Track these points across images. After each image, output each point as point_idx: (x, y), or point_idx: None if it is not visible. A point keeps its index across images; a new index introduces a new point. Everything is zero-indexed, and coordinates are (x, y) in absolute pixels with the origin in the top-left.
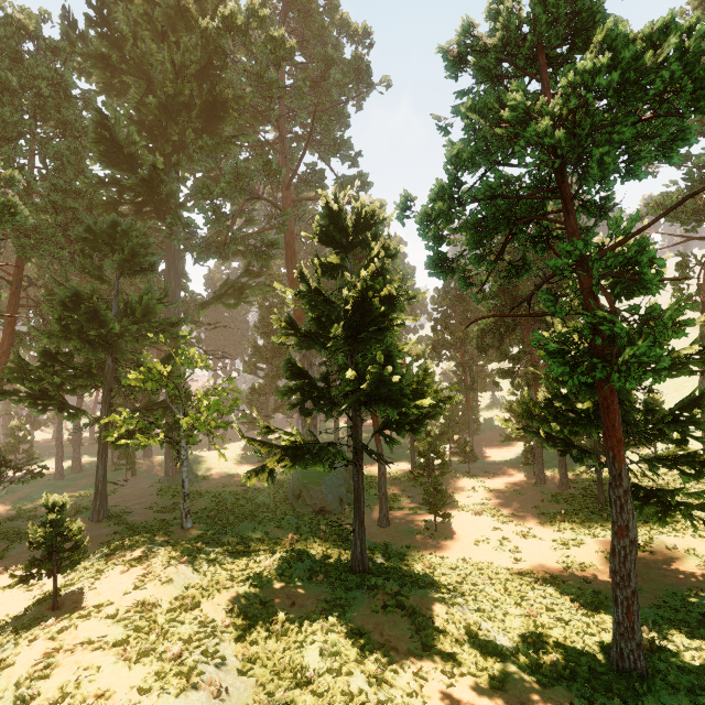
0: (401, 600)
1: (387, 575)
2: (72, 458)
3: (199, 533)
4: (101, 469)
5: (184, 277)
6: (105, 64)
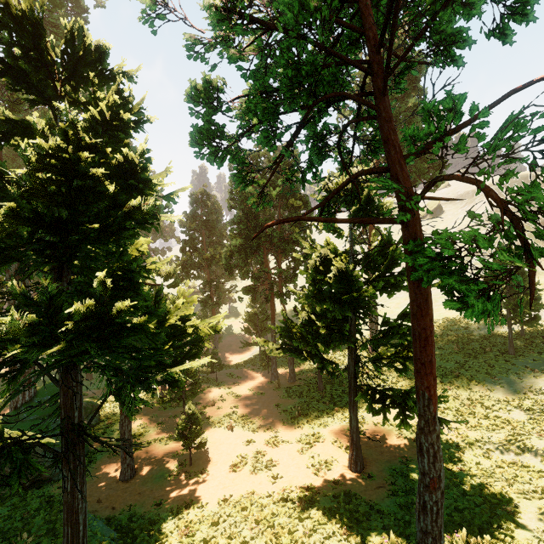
0: None
1: None
2: None
3: None
4: None
5: None
6: None
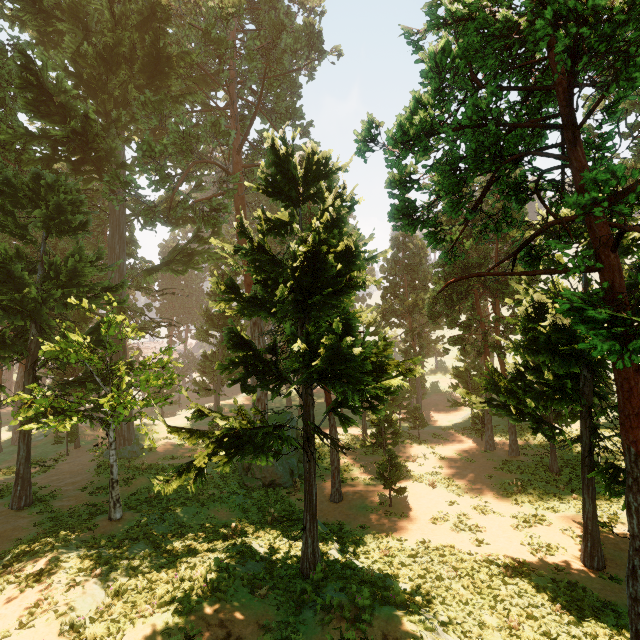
0: (363, 629)
1: (343, 580)
2: (12, 430)
3: (129, 525)
4: (23, 450)
5: (133, 243)
6: (36, 9)
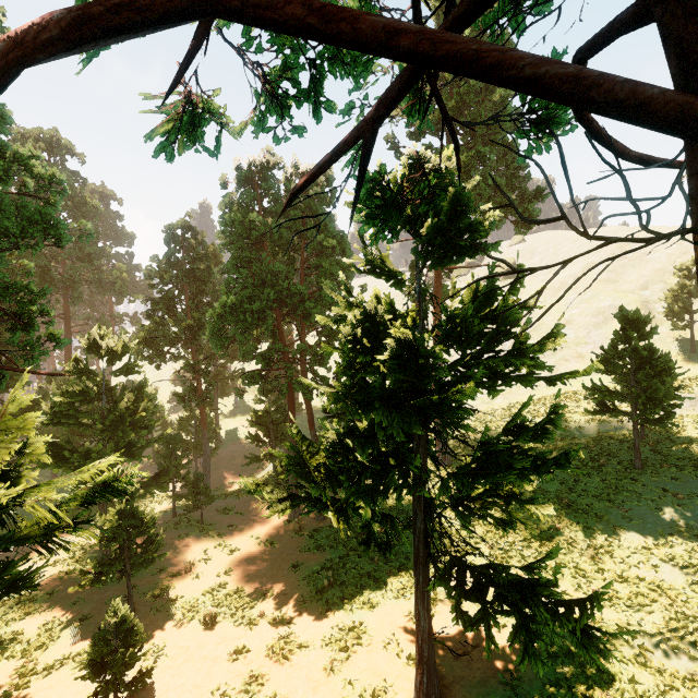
0: None
1: None
2: None
3: None
4: None
5: None
6: None
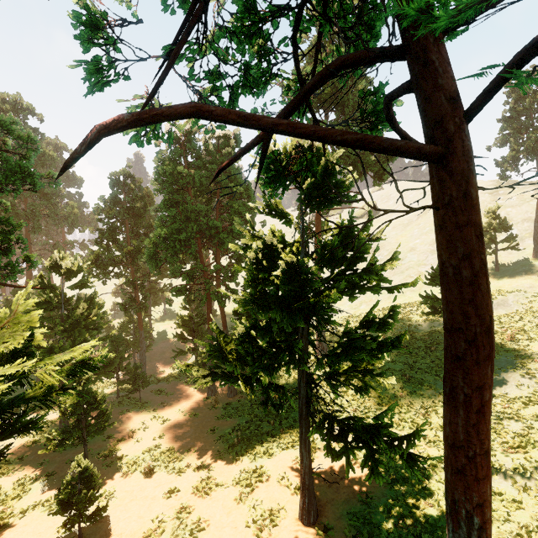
0: None
1: None
2: None
3: None
4: None
5: None
6: None
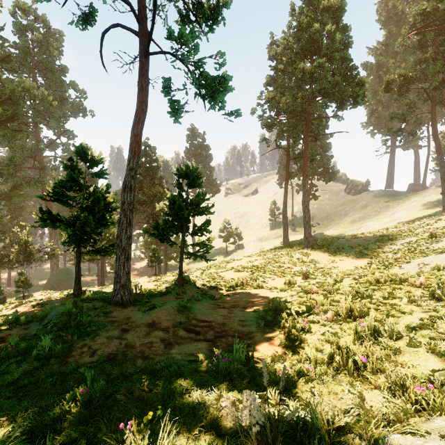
0: None
1: None
2: None
3: None
4: None
5: None
6: None
